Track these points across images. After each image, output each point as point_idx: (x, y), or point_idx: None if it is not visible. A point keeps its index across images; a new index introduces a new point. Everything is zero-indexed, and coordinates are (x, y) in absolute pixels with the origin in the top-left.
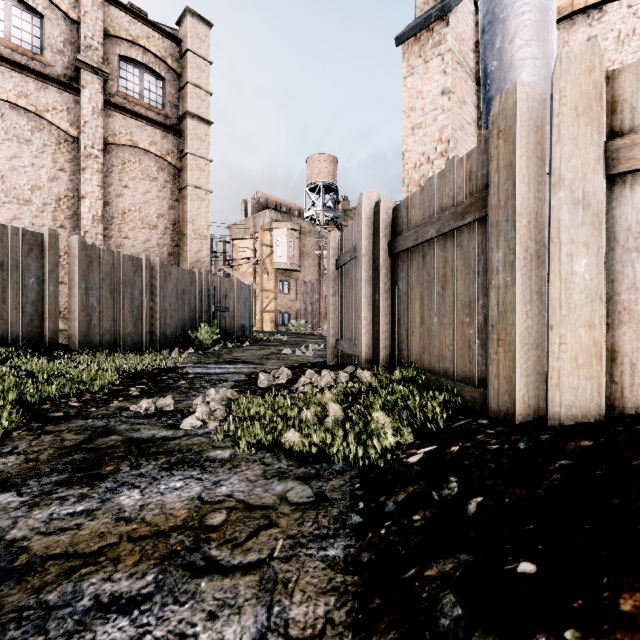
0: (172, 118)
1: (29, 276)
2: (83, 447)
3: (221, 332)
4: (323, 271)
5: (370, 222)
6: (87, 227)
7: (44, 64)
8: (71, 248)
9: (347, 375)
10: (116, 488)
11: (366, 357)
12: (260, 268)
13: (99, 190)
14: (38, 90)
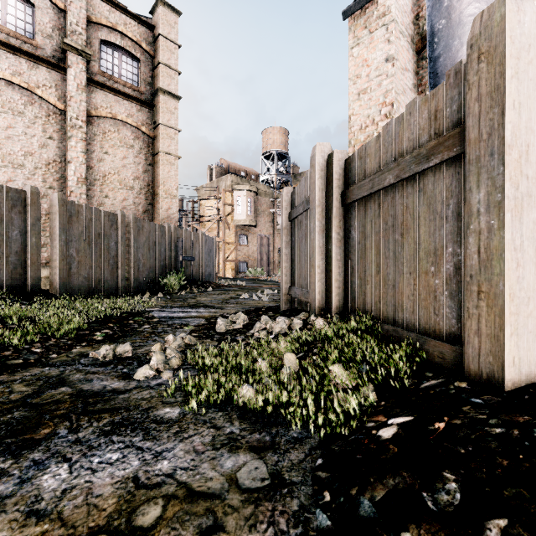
0: (146, 94)
1: (13, 229)
2: (28, 402)
3: (188, 279)
4: (276, 226)
5: (323, 174)
6: (72, 188)
7: (35, 47)
8: (52, 204)
9: (301, 322)
10: (43, 461)
11: (319, 304)
12: (223, 224)
13: (83, 156)
14: (30, 69)
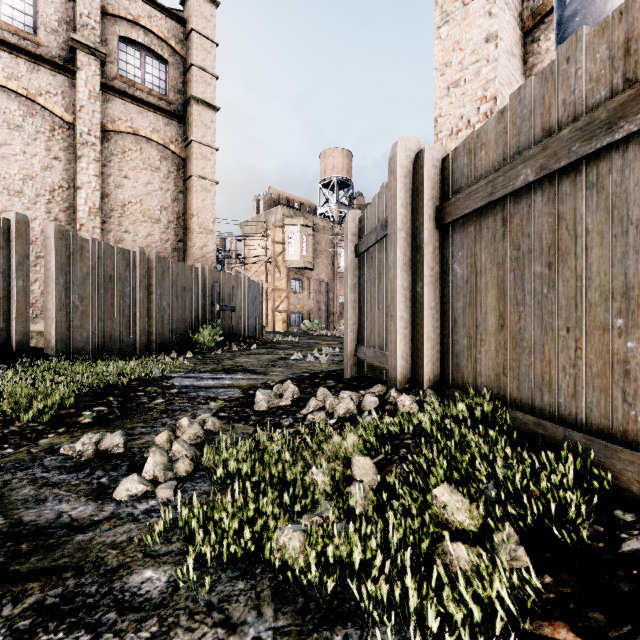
0: (176, 104)
1: None
2: None
3: (227, 333)
4: (337, 269)
5: (408, 182)
6: (83, 220)
7: (37, 44)
8: (47, 237)
9: (376, 399)
10: None
11: (402, 374)
12: (272, 266)
13: (96, 180)
14: (30, 72)
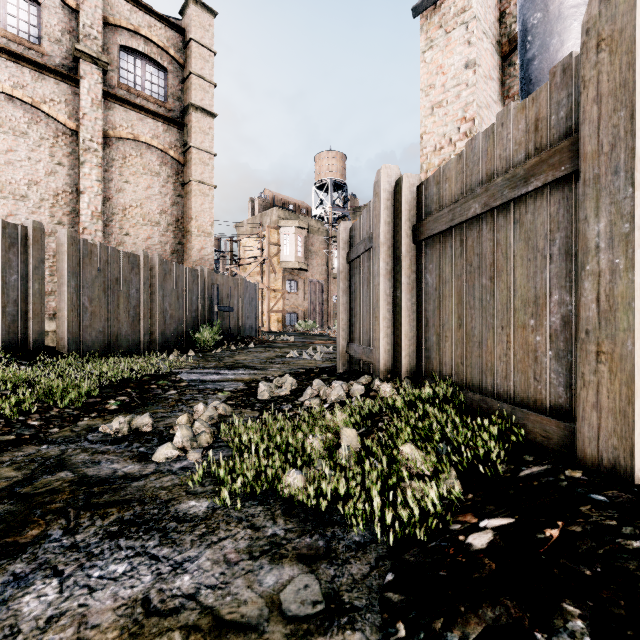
0: (175, 111)
1: (10, 273)
2: (15, 491)
3: (225, 333)
4: (331, 270)
5: (390, 204)
6: (86, 224)
7: (41, 54)
8: (60, 243)
9: (362, 387)
10: (26, 575)
11: (385, 366)
12: (267, 267)
13: (98, 185)
14: (35, 81)
